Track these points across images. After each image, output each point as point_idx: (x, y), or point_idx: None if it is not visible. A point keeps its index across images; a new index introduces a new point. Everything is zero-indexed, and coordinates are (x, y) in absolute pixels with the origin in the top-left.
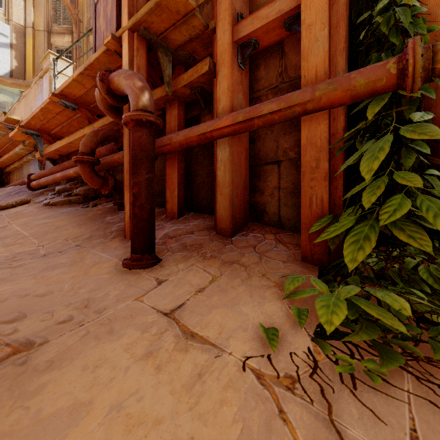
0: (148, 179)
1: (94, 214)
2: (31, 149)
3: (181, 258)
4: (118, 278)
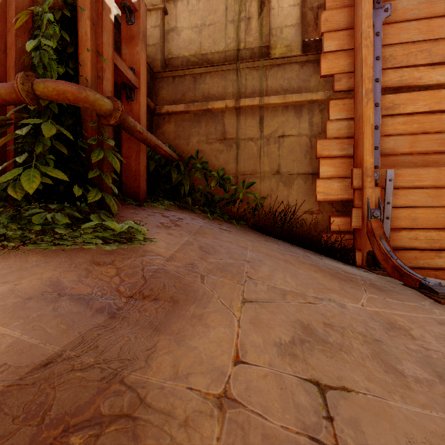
0: None
1: None
2: None
3: None
4: None
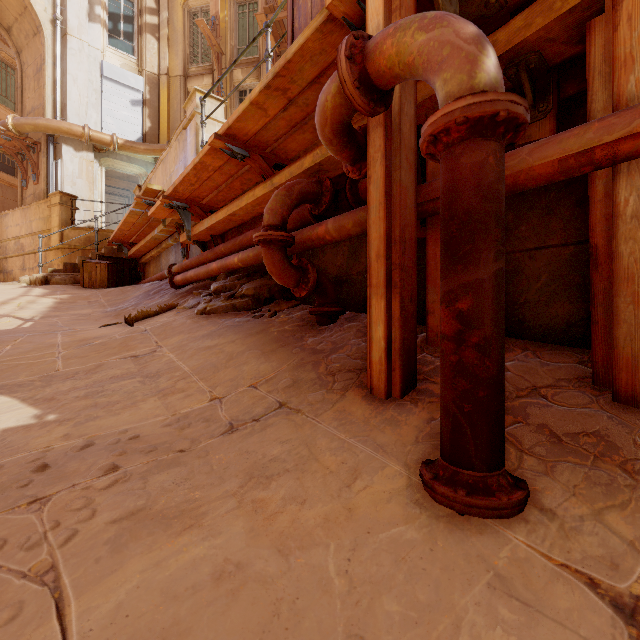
0: (497, 274)
1: (280, 331)
2: (172, 230)
3: (583, 484)
4: (452, 549)
